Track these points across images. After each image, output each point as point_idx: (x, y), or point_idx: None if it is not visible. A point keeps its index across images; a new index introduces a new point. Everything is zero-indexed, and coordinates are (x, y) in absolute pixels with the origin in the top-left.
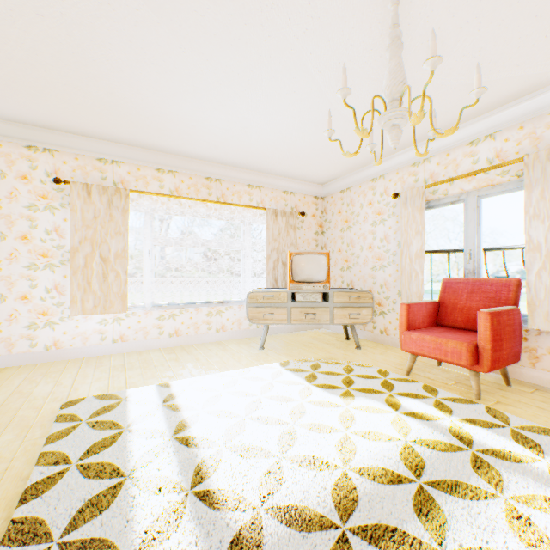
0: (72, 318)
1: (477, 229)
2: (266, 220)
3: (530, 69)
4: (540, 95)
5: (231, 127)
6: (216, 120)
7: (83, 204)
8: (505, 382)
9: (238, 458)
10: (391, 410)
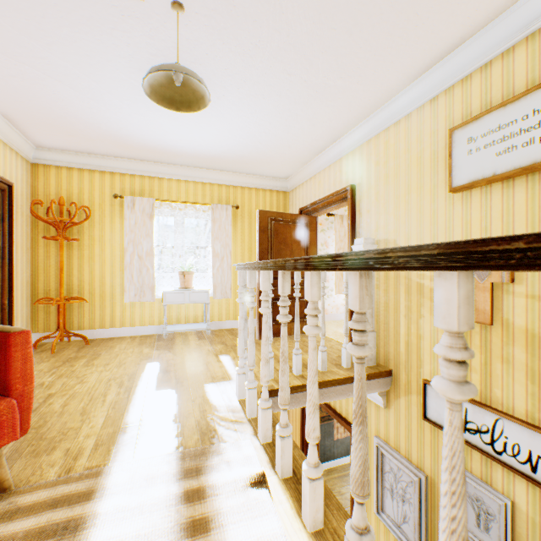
0: (331, 296)
1: None
2: None
3: None
4: None
5: None
6: None
7: (339, 227)
8: None
9: None
10: None
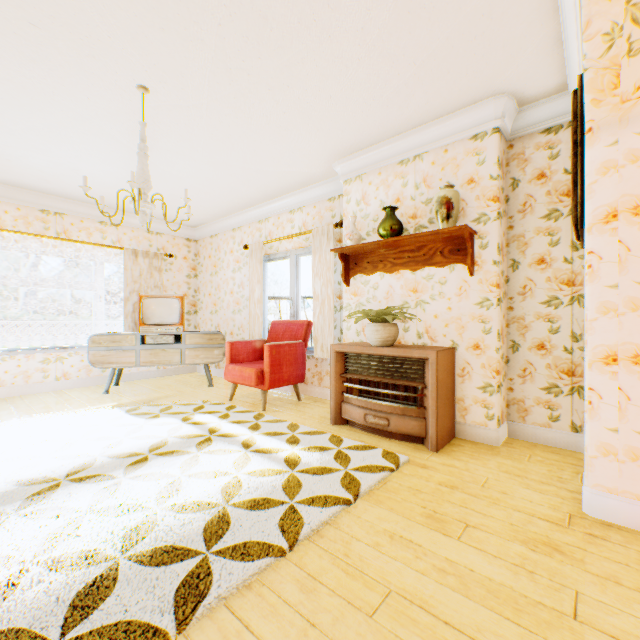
0: None
1: (297, 281)
2: (124, 260)
3: (302, 169)
4: (320, 186)
5: (58, 167)
6: (37, 159)
7: None
8: (298, 399)
9: (5, 463)
10: (183, 423)
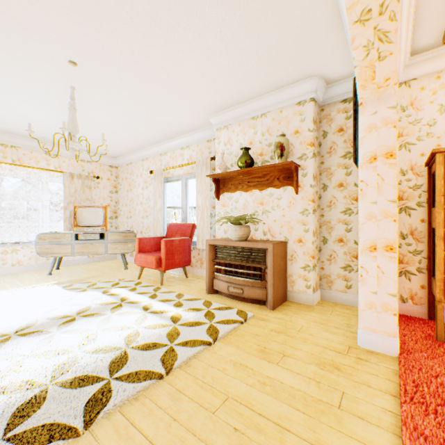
0: None
1: (186, 196)
2: (63, 180)
3: (188, 120)
4: (201, 132)
5: (13, 114)
6: None
7: None
8: (186, 277)
9: None
10: (103, 294)
